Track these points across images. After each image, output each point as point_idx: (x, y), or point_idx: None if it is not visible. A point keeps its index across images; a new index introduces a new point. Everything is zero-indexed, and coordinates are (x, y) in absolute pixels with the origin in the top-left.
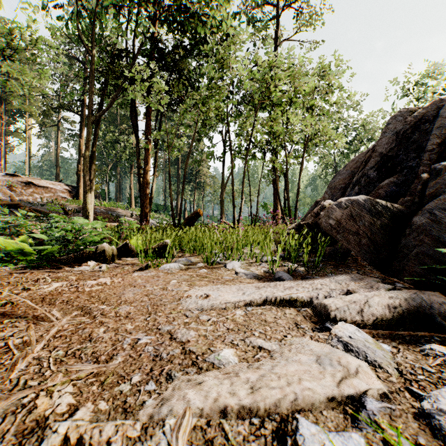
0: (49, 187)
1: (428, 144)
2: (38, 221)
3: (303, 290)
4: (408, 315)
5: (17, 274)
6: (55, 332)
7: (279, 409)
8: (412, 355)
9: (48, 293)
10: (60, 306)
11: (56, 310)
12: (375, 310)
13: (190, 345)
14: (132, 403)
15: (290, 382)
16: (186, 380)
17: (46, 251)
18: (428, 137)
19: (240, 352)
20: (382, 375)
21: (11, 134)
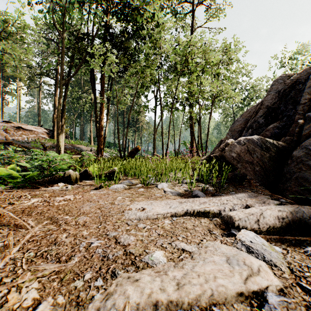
0: (33, 130)
1: (302, 99)
2: (24, 154)
3: (213, 205)
4: (293, 224)
5: (6, 193)
6: (29, 237)
7: (199, 302)
8: (298, 256)
9: (27, 206)
10: (35, 216)
11: (32, 220)
12: (268, 220)
13: (130, 248)
14: (83, 297)
15: (207, 279)
16: (126, 277)
17: (29, 176)
18: (301, 94)
19: (168, 254)
20: (277, 273)
21: (7, 93)
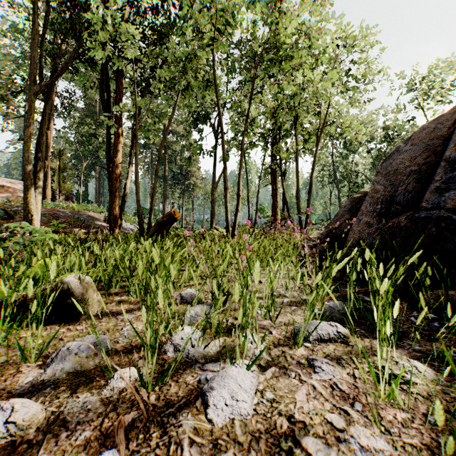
0: (7, 185)
1: None
2: None
3: None
4: None
5: None
6: None
7: None
8: None
9: None
10: None
11: None
12: None
13: None
14: None
15: None
16: None
17: None
18: None
19: None
20: None
21: None
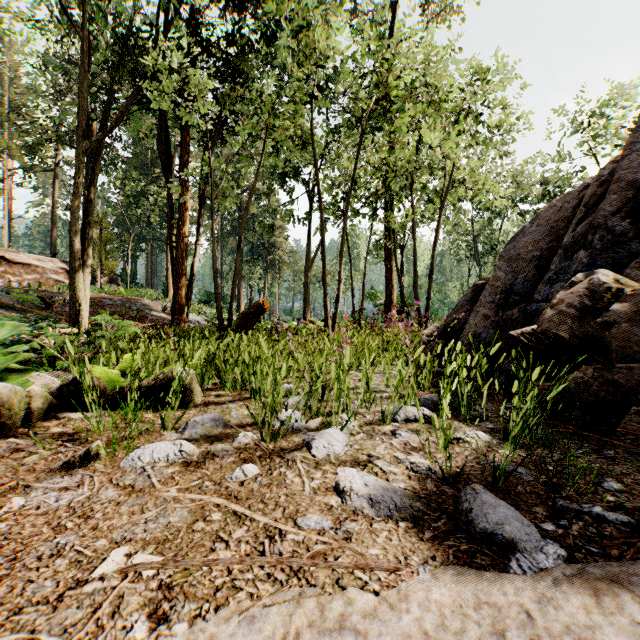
0: (34, 264)
1: None
2: None
3: None
4: None
5: None
6: None
7: None
8: None
9: None
10: None
11: None
12: None
13: None
14: None
15: None
16: None
17: None
18: None
19: None
20: None
21: None
